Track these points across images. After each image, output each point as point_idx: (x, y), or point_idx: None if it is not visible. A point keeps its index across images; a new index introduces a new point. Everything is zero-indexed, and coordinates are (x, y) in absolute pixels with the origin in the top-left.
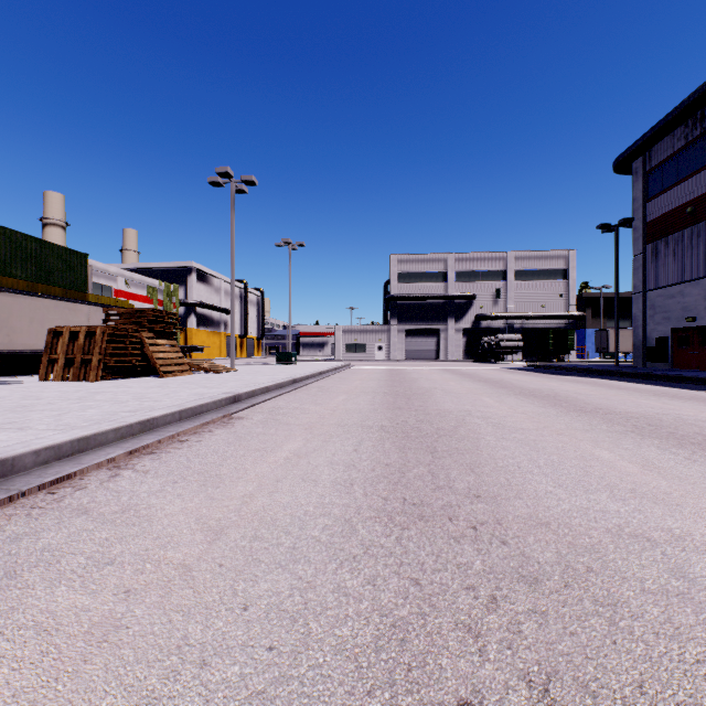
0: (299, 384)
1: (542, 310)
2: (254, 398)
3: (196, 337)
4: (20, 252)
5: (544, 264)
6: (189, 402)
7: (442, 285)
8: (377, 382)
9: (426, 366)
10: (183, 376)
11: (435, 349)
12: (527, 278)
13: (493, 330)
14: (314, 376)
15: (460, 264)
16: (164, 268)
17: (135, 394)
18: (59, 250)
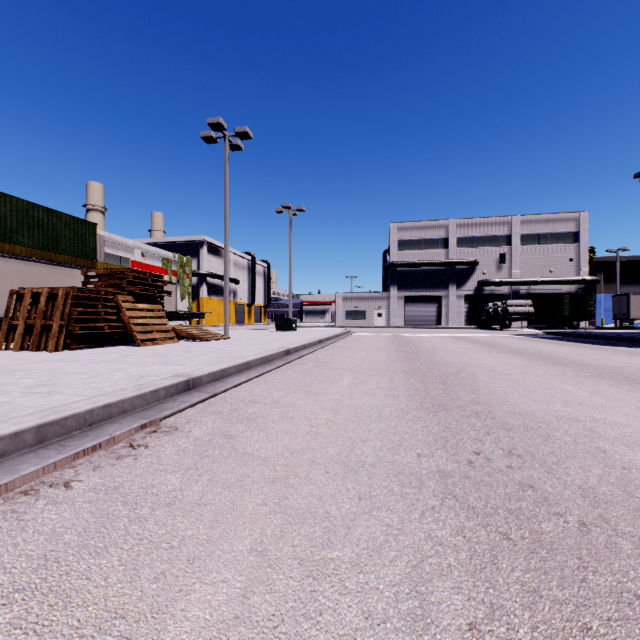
0: (292, 356)
1: (550, 275)
2: (222, 381)
3: (208, 304)
4: (27, 220)
5: (552, 227)
6: (87, 398)
7: (443, 251)
8: (387, 353)
9: (431, 333)
10: (164, 345)
11: (435, 315)
12: (534, 242)
13: (497, 296)
14: (313, 345)
15: (462, 229)
16: (180, 242)
17: (52, 375)
18: (66, 219)
